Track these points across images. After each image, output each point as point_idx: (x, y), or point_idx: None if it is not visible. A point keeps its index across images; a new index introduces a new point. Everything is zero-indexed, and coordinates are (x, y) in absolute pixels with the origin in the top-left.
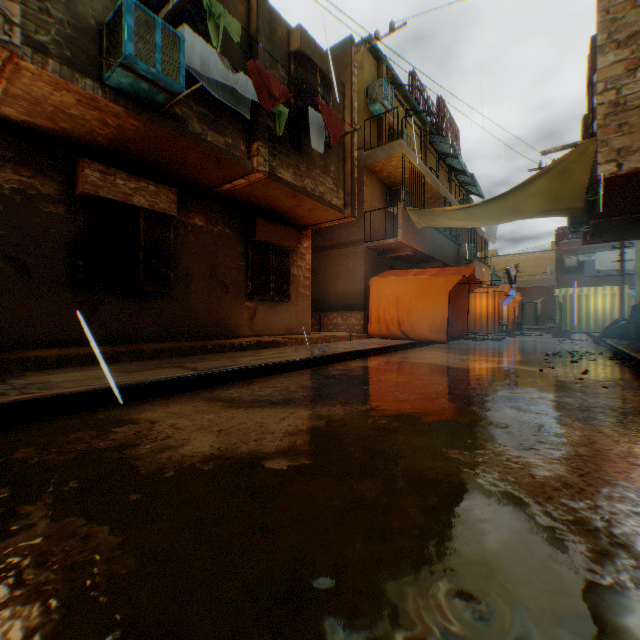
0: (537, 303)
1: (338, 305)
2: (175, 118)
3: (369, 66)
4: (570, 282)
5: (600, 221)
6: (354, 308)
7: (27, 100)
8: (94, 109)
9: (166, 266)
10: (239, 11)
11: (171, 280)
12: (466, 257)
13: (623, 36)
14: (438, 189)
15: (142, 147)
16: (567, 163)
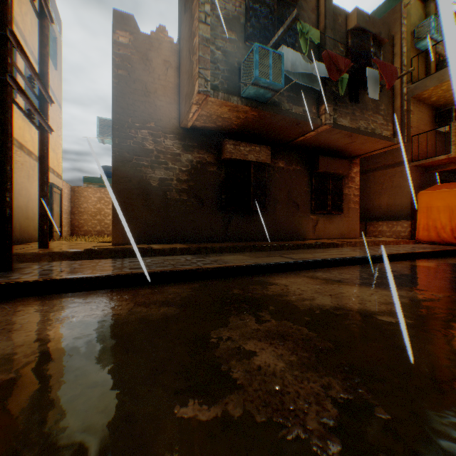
0: None
1: (382, 216)
2: (274, 104)
3: (415, 10)
4: None
5: None
6: (399, 218)
7: (205, 116)
8: (235, 112)
9: (263, 195)
10: (311, 19)
11: (266, 203)
12: None
13: None
14: None
15: (254, 126)
16: None
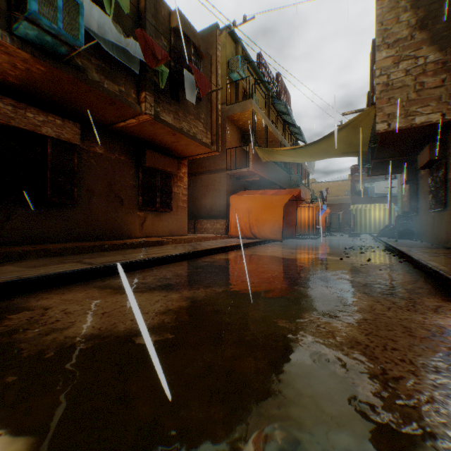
0: (340, 214)
1: (208, 215)
2: (77, 67)
3: (229, 46)
4: (360, 201)
5: (378, 161)
6: (219, 217)
7: None
8: (4, 53)
9: (71, 183)
10: None
11: (76, 194)
12: (295, 183)
13: (391, 41)
14: (277, 135)
15: (49, 88)
16: (358, 121)
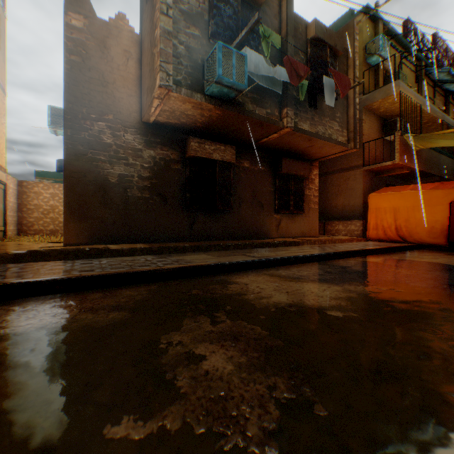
0: None
1: (339, 215)
2: (238, 104)
3: (366, 28)
4: None
5: None
6: (353, 218)
7: (168, 111)
8: (199, 109)
9: (229, 194)
10: (274, 24)
11: (231, 202)
12: None
13: None
14: (434, 114)
15: (219, 125)
16: None
